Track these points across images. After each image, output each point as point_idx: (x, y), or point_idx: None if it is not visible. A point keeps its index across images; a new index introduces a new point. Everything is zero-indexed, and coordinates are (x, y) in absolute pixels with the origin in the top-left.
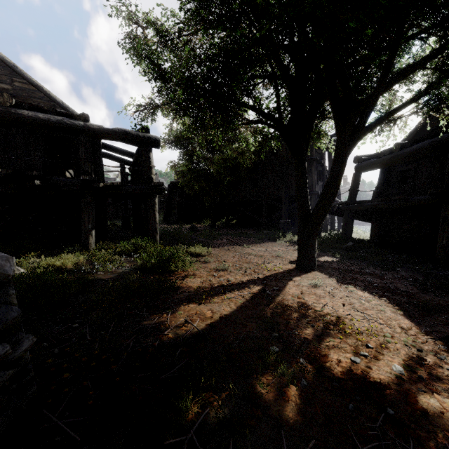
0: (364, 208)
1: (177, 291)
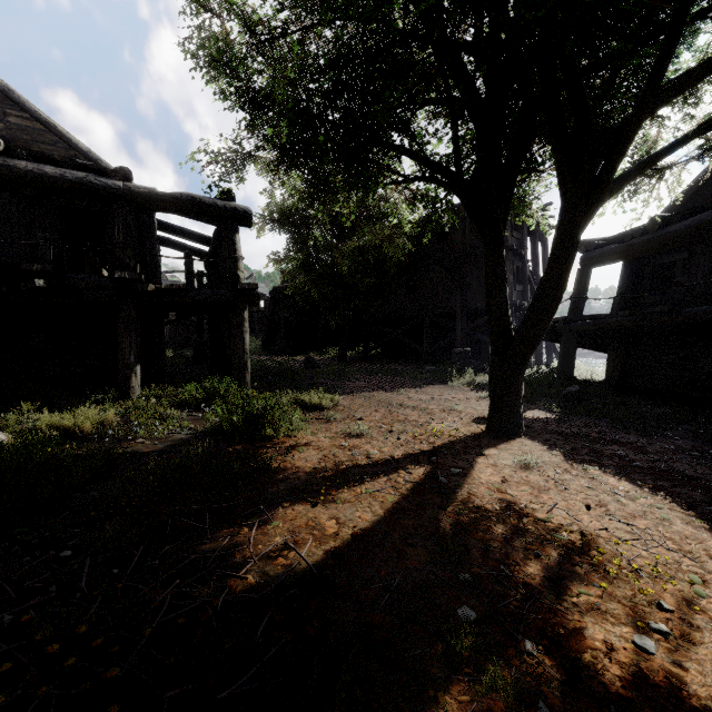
0: (598, 328)
1: (273, 477)
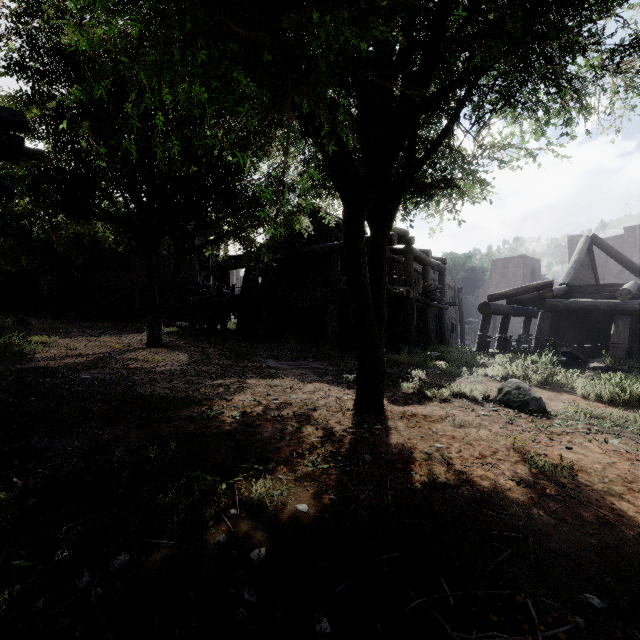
0: (225, 302)
1: (32, 358)
